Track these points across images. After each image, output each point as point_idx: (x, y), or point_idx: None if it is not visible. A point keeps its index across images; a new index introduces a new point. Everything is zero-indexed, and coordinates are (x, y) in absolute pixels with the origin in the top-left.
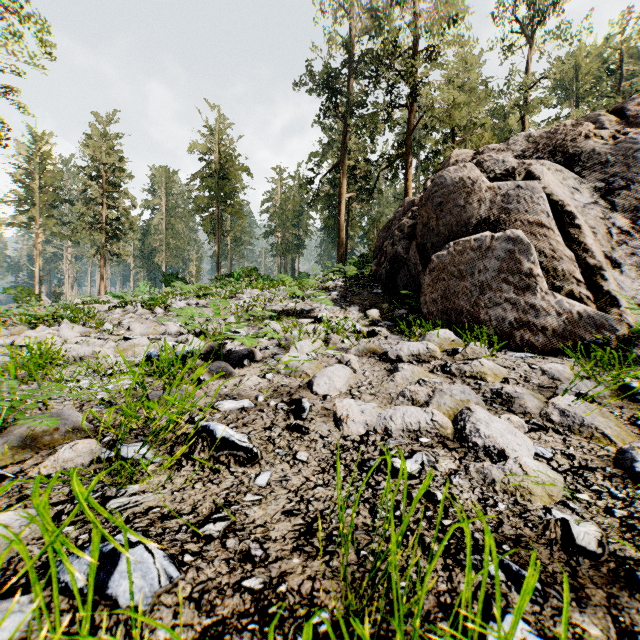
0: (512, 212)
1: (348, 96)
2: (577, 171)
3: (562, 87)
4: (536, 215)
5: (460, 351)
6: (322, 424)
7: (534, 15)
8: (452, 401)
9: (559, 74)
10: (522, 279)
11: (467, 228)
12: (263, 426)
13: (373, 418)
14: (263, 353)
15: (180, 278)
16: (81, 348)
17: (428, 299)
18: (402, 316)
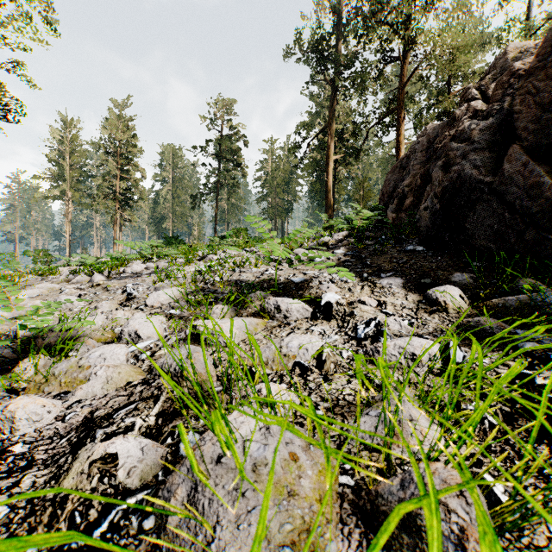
0: None
1: (336, 59)
2: None
3: None
4: None
5: None
6: None
7: None
8: None
9: None
10: None
11: None
12: None
13: None
14: None
15: (179, 240)
16: None
17: None
18: None
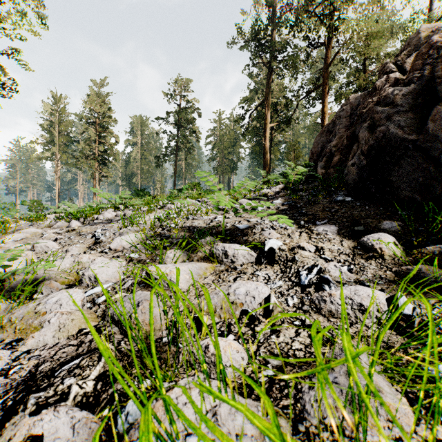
0: None
1: (272, 45)
2: None
3: None
4: None
5: None
6: None
7: None
8: None
9: None
10: None
11: None
12: None
13: None
14: None
15: (145, 192)
16: None
17: None
18: None
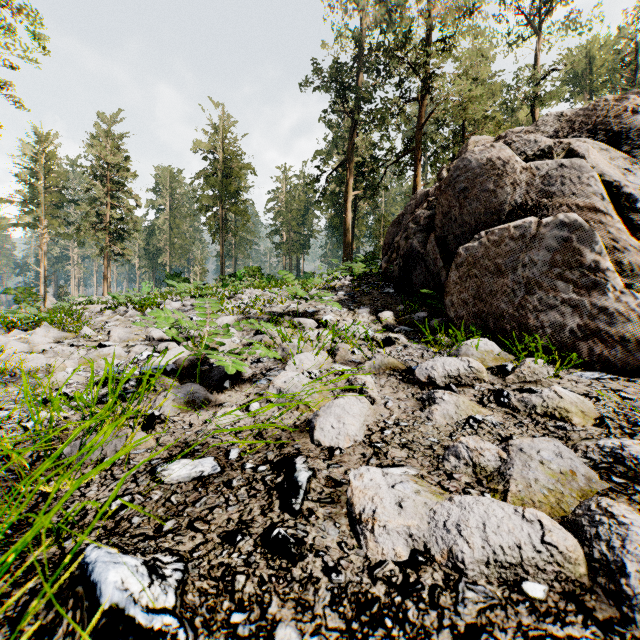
0: (555, 195)
1: (354, 91)
2: (624, 151)
3: (575, 80)
4: (587, 198)
5: (510, 369)
6: (328, 525)
7: (547, 5)
8: (547, 474)
9: (573, 65)
10: (584, 274)
11: (499, 216)
12: (223, 529)
13: (421, 522)
14: (254, 367)
15: (183, 278)
16: (34, 360)
17: (455, 300)
18: (422, 320)
